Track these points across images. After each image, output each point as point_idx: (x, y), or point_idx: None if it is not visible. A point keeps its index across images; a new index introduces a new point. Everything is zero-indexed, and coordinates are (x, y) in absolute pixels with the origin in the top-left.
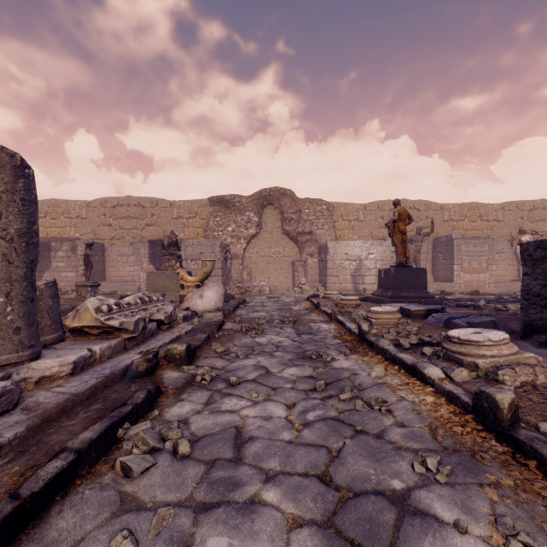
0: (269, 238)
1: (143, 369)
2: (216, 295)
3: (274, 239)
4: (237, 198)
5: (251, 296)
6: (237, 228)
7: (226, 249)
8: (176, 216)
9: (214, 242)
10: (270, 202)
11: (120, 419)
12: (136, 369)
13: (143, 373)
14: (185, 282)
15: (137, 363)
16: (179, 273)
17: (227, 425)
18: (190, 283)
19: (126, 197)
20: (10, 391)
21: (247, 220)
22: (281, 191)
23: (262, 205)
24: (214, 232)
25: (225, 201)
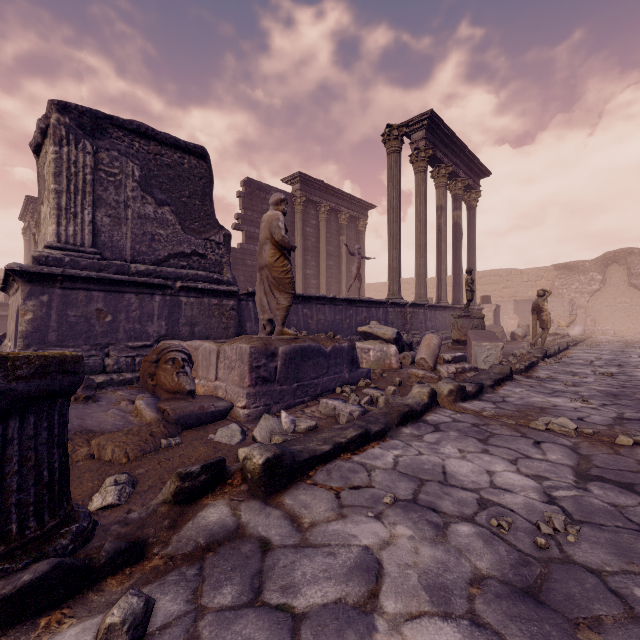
0: (614, 290)
1: (571, 341)
2: (580, 329)
3: (619, 291)
4: (580, 263)
5: (596, 335)
6: (580, 286)
7: (572, 304)
8: (525, 280)
9: (563, 299)
10: (614, 261)
11: (577, 343)
12: (569, 341)
13: (571, 342)
14: (560, 324)
15: (569, 340)
16: (557, 320)
17: (598, 346)
18: (563, 324)
19: (488, 271)
20: (555, 338)
21: (590, 279)
22: (627, 251)
23: (606, 264)
24: (558, 290)
25: (568, 266)
